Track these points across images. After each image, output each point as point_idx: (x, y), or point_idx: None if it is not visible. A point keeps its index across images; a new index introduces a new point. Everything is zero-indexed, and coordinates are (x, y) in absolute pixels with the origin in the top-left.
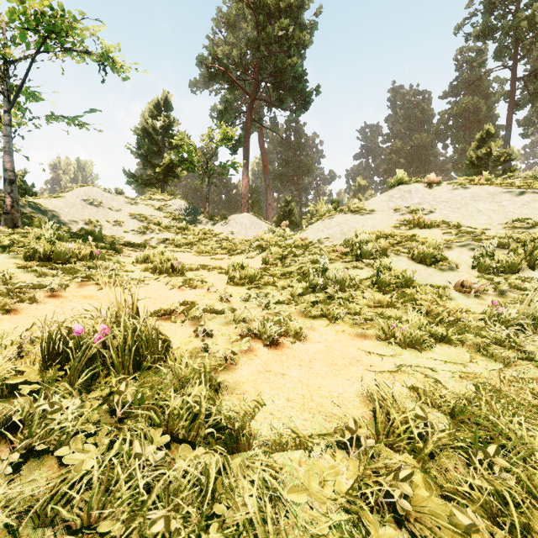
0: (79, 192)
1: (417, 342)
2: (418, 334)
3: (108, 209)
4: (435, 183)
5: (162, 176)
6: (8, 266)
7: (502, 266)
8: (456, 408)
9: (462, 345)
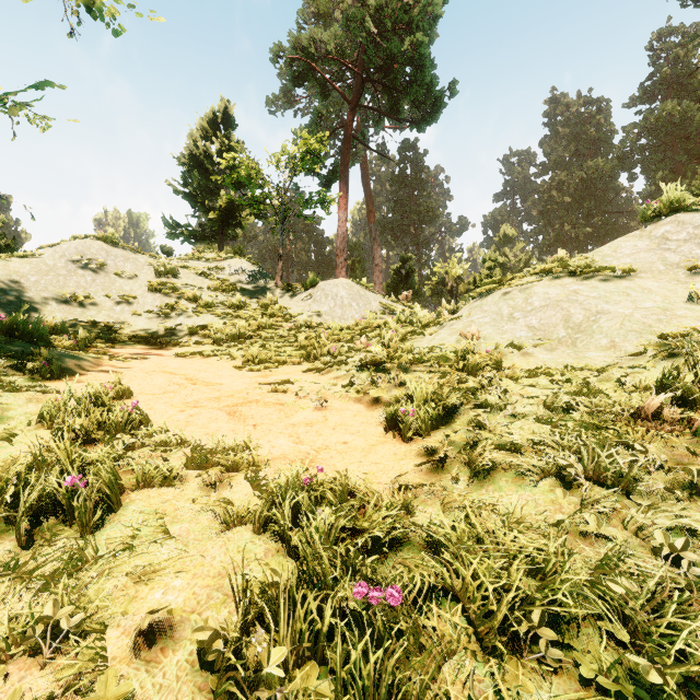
0: (67, 247)
1: None
2: None
3: (113, 276)
4: None
5: (219, 224)
6: None
7: None
8: None
9: None
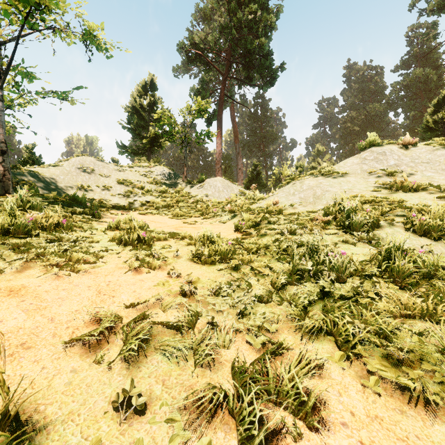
0: (75, 161)
1: None
2: None
3: (98, 176)
4: (411, 144)
5: (148, 146)
6: None
7: None
8: None
9: None
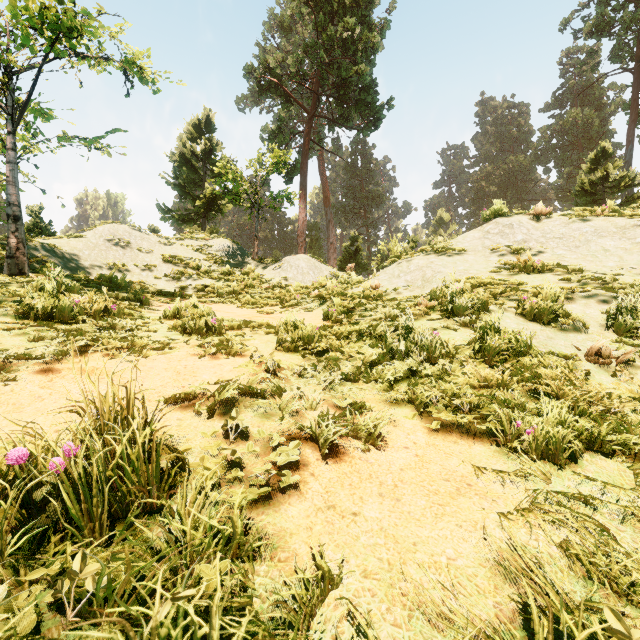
0: (103, 230)
1: (557, 453)
2: (558, 441)
3: (136, 251)
4: (544, 215)
5: (203, 210)
6: None
7: None
8: None
9: (625, 456)
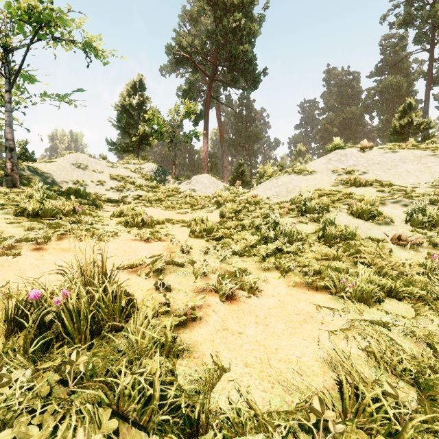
0: (69, 157)
1: (367, 298)
2: (368, 290)
3: (92, 171)
4: (368, 148)
5: (137, 144)
6: (1, 221)
7: (434, 220)
8: (421, 378)
9: (410, 300)
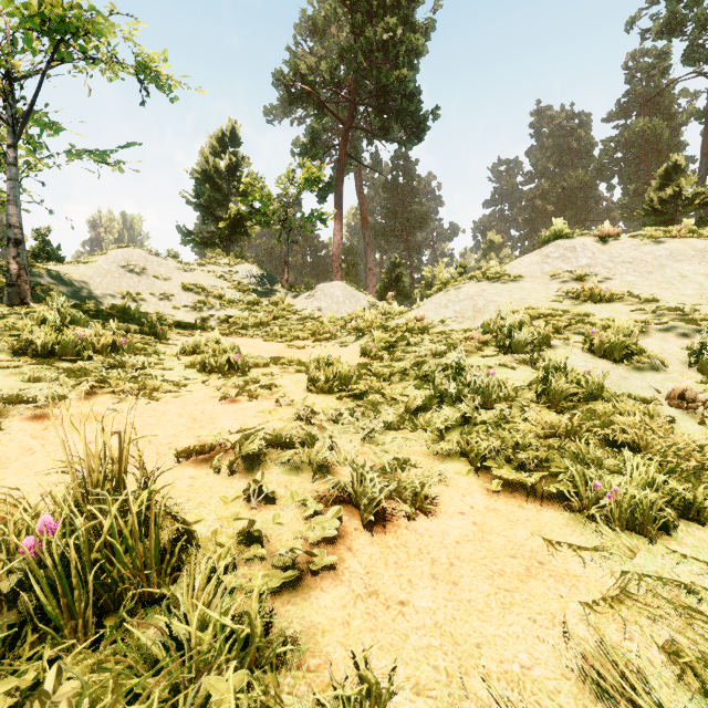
0: (116, 255)
1: (646, 522)
2: (647, 507)
3: (153, 278)
4: (612, 236)
5: (228, 232)
6: None
7: None
8: None
9: None
